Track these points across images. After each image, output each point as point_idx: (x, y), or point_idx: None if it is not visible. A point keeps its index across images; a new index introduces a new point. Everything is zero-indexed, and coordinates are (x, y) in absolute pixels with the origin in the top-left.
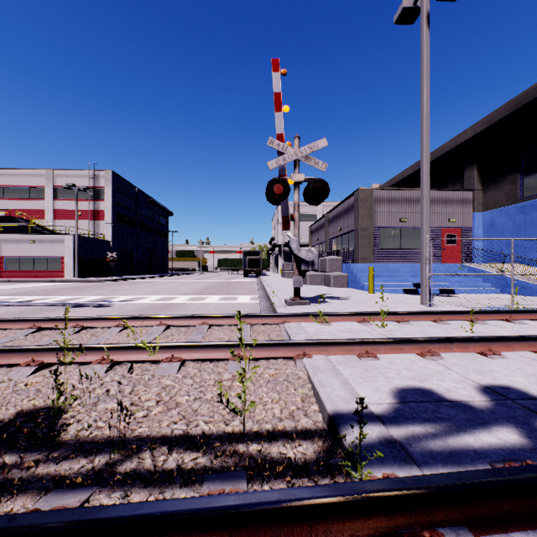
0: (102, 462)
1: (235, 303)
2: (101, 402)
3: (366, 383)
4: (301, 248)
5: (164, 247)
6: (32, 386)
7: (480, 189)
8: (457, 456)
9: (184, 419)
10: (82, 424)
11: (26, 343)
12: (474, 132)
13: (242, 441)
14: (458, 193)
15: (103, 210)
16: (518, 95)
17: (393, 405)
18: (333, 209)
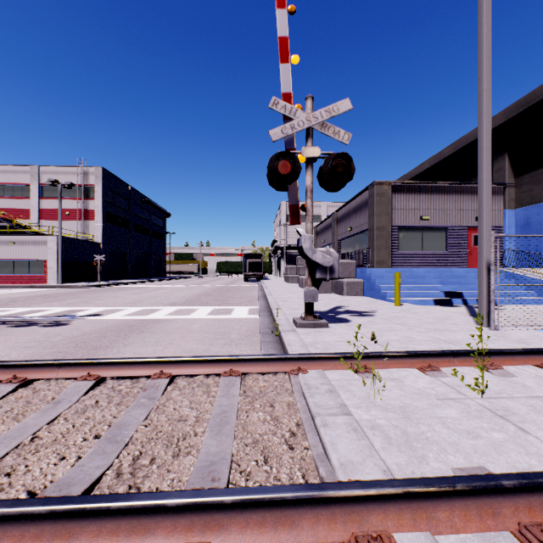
0: None
1: (228, 319)
2: None
3: None
4: (316, 249)
5: (160, 249)
6: None
7: (512, 182)
8: None
9: None
10: None
11: None
12: (506, 117)
13: None
14: None
15: (93, 209)
16: None
17: None
18: (342, 207)
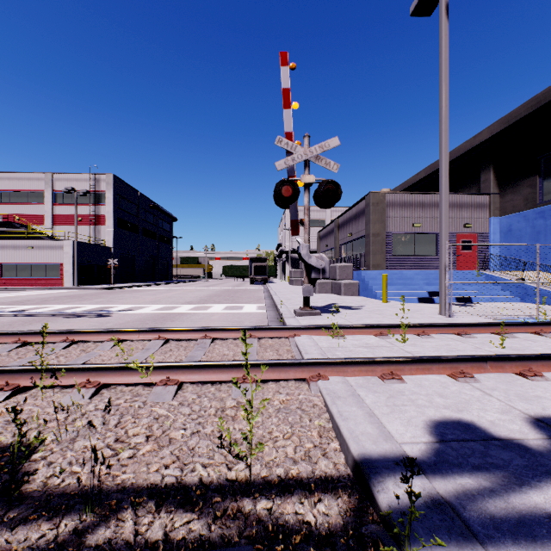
0: (69, 529)
1: (240, 313)
2: (81, 437)
3: (394, 413)
4: (311, 255)
5: (167, 253)
6: (1, 416)
7: (497, 193)
8: (529, 526)
9: (177, 462)
10: (54, 468)
11: (7, 360)
12: (491, 133)
13: (247, 495)
14: (474, 197)
15: (104, 215)
16: (538, 94)
17: (432, 445)
18: (343, 214)
